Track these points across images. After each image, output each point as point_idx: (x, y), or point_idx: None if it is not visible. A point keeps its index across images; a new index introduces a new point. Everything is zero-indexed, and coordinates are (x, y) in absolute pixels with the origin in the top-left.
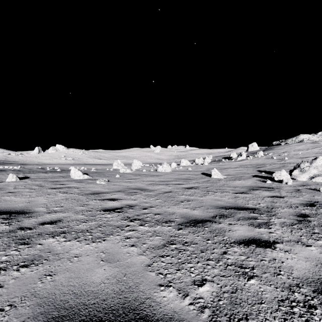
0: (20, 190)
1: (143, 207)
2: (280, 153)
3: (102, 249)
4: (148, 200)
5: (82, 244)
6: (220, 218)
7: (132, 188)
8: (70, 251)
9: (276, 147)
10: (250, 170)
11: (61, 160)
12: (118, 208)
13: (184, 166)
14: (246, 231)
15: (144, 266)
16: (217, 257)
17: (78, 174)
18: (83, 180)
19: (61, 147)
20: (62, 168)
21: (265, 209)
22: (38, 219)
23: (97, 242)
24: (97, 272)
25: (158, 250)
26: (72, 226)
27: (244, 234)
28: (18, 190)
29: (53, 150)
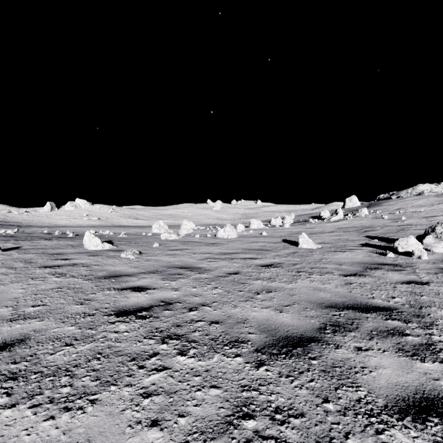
0: None
1: (190, 304)
2: (393, 211)
3: (79, 438)
4: (199, 290)
5: (37, 417)
6: (334, 332)
7: (176, 266)
8: None
9: (385, 202)
10: (355, 236)
11: (82, 220)
12: (145, 307)
13: (255, 229)
14: (398, 369)
15: None
16: None
17: (94, 243)
18: (102, 252)
19: (83, 202)
20: (78, 233)
21: (410, 310)
22: None
23: (76, 409)
24: None
25: None
26: (41, 355)
27: (399, 381)
28: None
29: (71, 207)
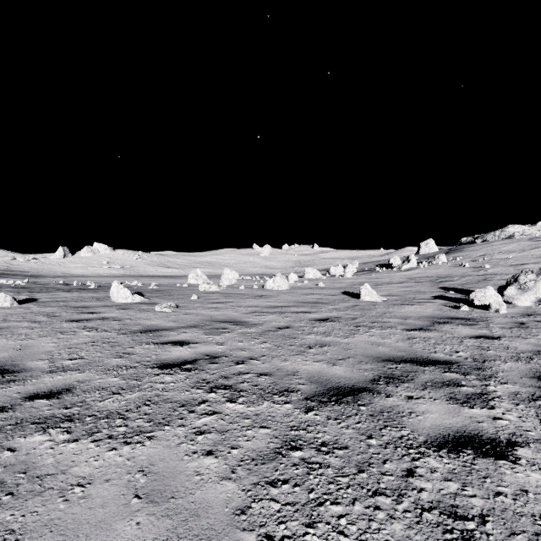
0: (12, 325)
1: (237, 358)
2: (476, 257)
3: (143, 462)
4: (246, 344)
5: (101, 449)
6: (388, 383)
7: (219, 320)
8: (71, 468)
9: (468, 247)
10: (427, 287)
11: (101, 269)
12: (189, 360)
13: (311, 279)
14: (445, 414)
15: (230, 513)
16: (396, 487)
17: (123, 295)
18: (132, 306)
19: (102, 247)
20: (100, 284)
21: (472, 363)
22: (27, 387)
23: (135, 443)
24: (119, 534)
25: (263, 466)
26: (91, 402)
27: (443, 423)
28: (8, 324)
29: (88, 253)
